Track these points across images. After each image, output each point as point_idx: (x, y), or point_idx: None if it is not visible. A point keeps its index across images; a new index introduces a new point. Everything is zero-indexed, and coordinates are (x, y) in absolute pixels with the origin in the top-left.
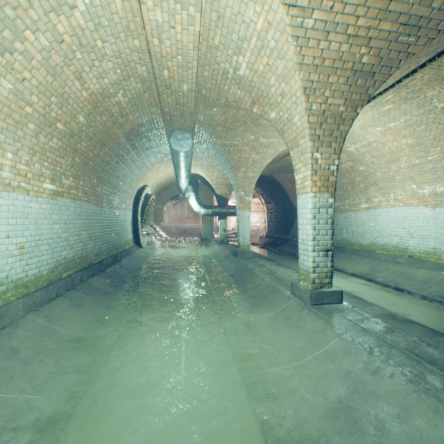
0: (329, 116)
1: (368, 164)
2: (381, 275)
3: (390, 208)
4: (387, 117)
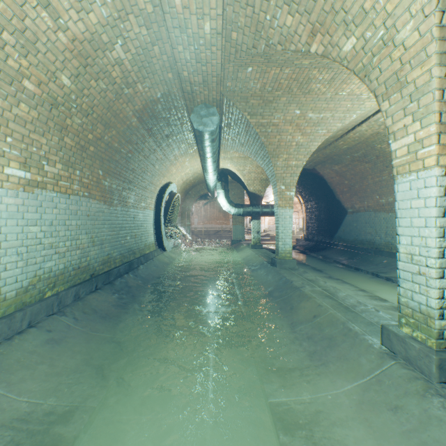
0: None
1: None
2: None
3: None
4: None
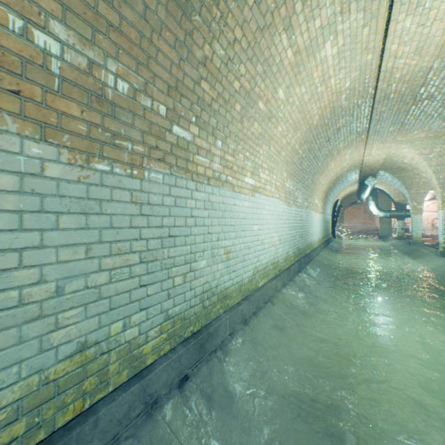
0: None
1: None
2: None
3: None
4: None
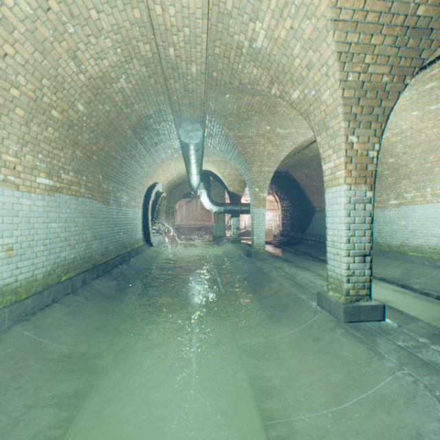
0: (369, 89)
1: (400, 155)
2: (417, 281)
3: (427, 204)
4: (427, 98)
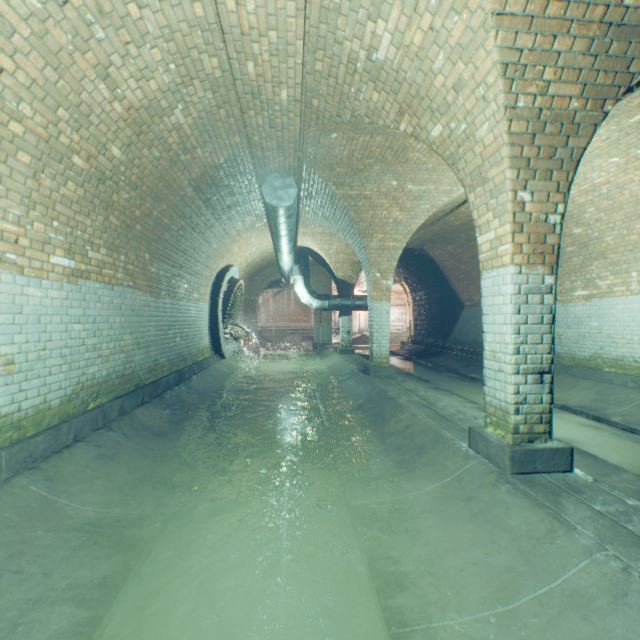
0: (549, 121)
1: (590, 222)
2: (617, 411)
3: (632, 296)
4: (633, 137)
